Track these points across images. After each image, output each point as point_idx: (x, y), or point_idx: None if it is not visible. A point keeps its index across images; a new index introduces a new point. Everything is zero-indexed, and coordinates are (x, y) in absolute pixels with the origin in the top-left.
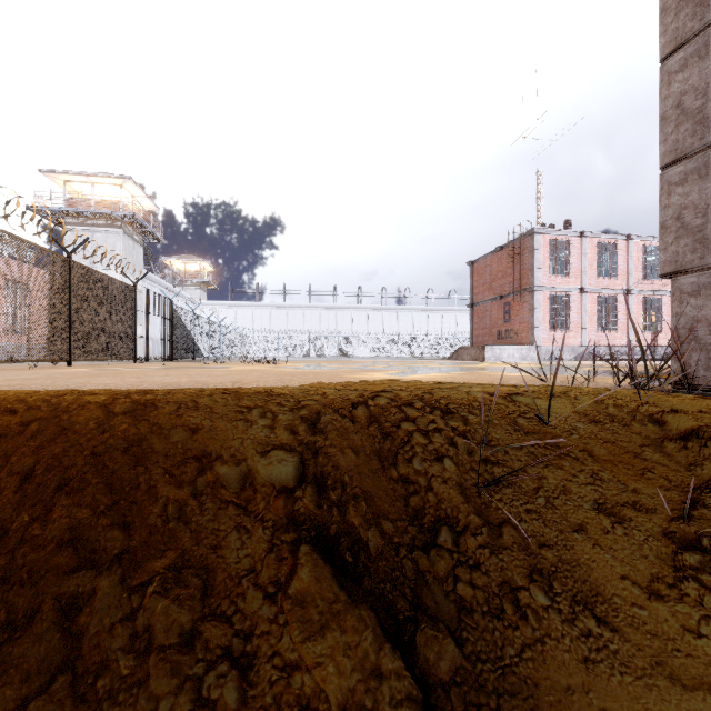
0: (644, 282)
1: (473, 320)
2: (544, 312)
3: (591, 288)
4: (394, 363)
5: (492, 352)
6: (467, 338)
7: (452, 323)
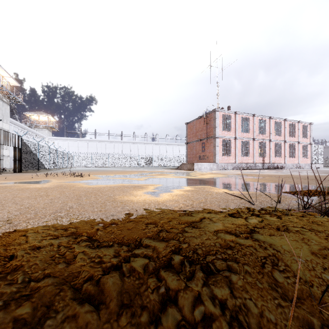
0: (260, 135)
1: (188, 150)
2: (220, 148)
3: (239, 137)
4: (151, 174)
5: (197, 166)
6: (184, 157)
7: (177, 151)
